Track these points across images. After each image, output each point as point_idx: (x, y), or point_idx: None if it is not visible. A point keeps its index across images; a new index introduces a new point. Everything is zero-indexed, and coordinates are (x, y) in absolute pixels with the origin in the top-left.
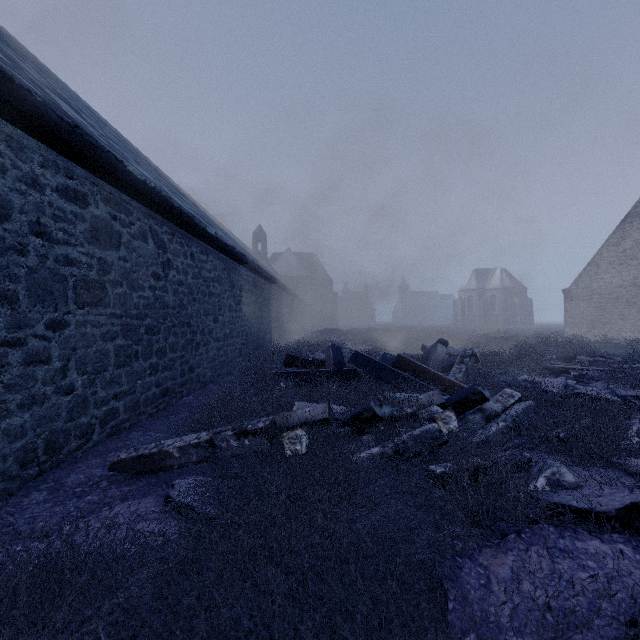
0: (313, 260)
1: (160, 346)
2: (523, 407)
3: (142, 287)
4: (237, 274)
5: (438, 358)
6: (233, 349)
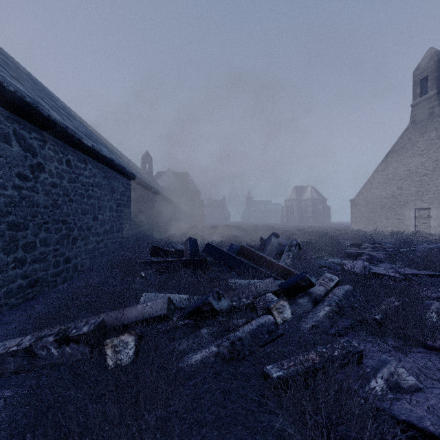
0: (186, 177)
1: (28, 241)
2: (343, 291)
3: (3, 186)
4: (118, 182)
5: (272, 247)
6: (114, 242)
